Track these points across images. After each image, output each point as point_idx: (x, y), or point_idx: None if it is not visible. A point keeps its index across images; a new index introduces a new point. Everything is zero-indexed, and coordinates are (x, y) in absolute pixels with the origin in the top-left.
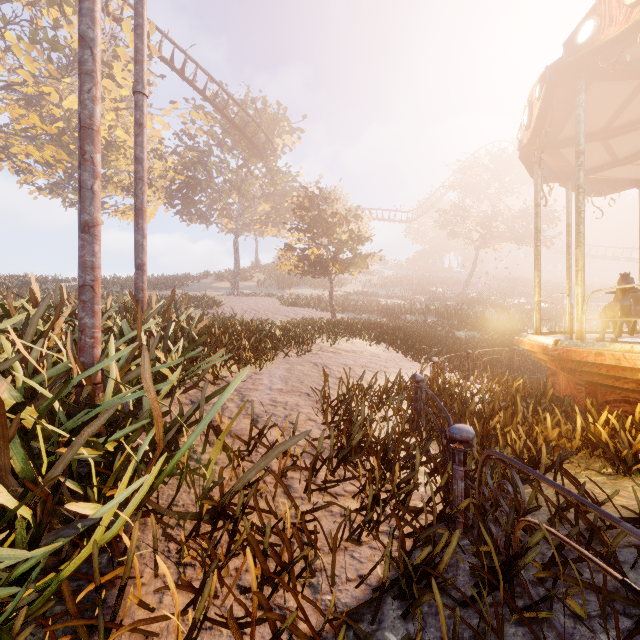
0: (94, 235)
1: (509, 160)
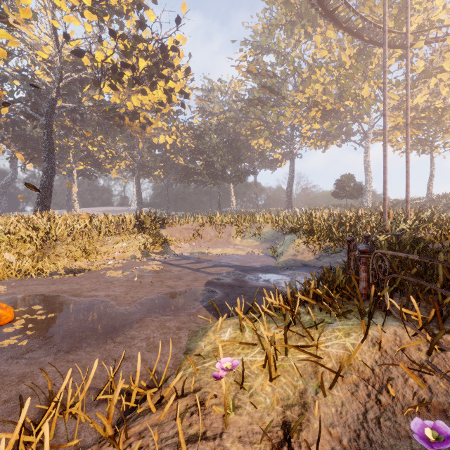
0: (385, 200)
1: None
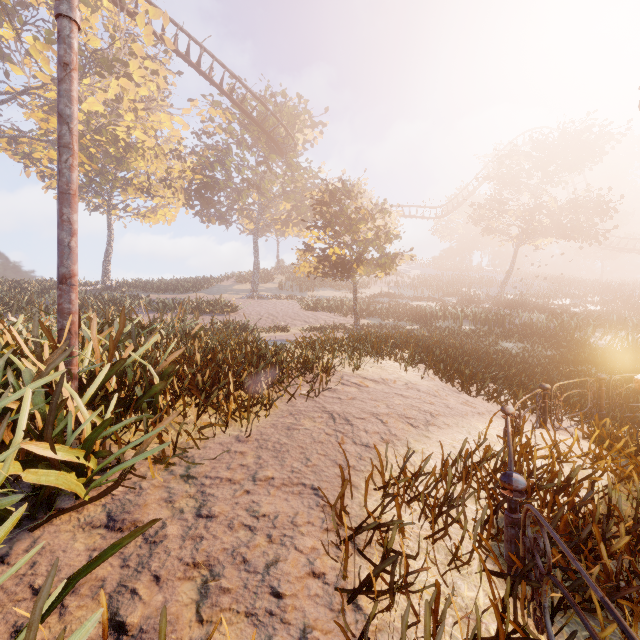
0: None
1: (555, 146)
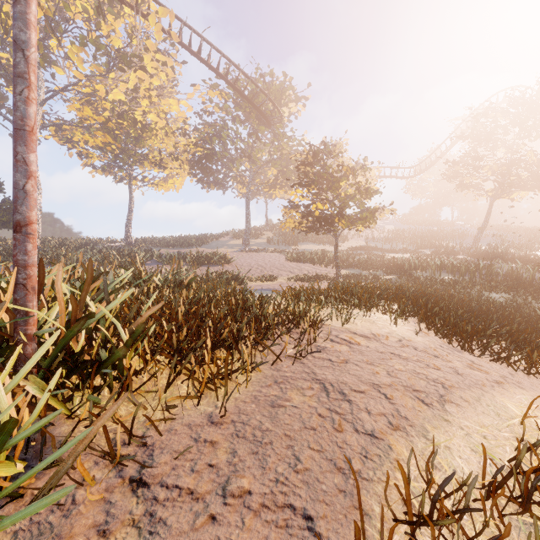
0: None
1: (534, 100)
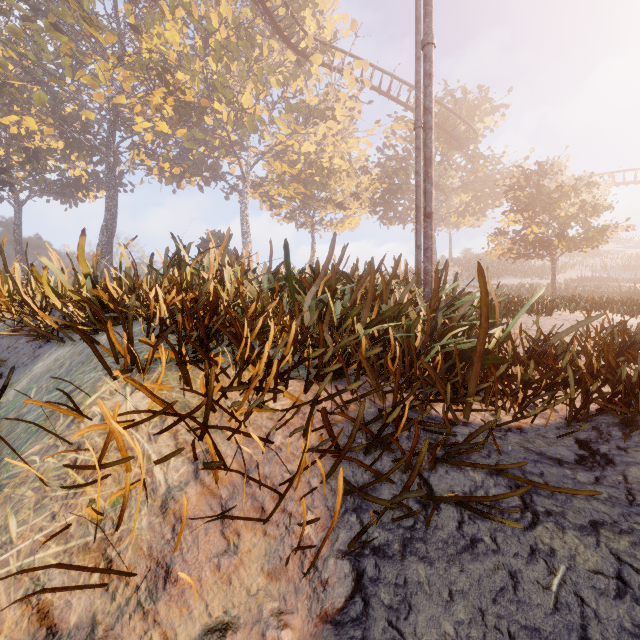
0: (432, 219)
1: None
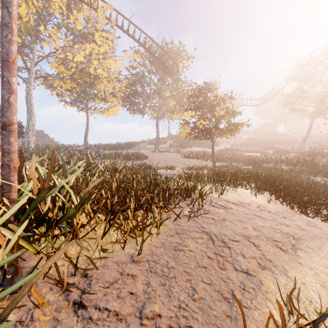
0: None
1: None
